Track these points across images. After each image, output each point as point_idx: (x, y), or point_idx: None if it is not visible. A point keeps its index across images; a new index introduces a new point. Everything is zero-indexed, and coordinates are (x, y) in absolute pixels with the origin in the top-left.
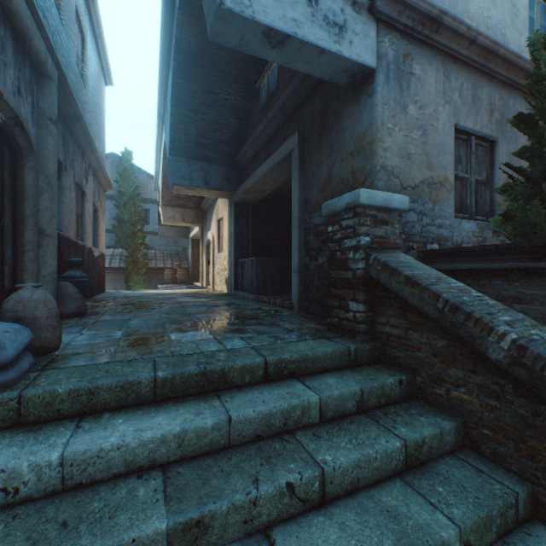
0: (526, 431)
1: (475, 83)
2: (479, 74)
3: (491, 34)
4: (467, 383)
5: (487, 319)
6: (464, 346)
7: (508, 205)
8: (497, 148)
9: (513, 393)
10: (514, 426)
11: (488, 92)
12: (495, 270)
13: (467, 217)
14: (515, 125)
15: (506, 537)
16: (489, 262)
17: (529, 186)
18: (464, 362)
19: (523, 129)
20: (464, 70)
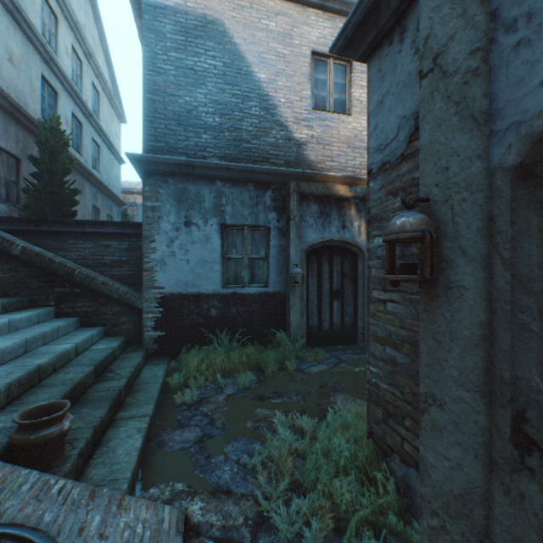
0: (28, 279)
1: (8, 121)
2: (10, 117)
3: (19, 96)
4: (5, 269)
5: (13, 240)
6: (3, 254)
7: (27, 200)
8: (23, 165)
9: (24, 267)
10: (24, 279)
11: (16, 130)
12: (19, 231)
13: (2, 201)
14: (31, 160)
15: (20, 310)
16: (16, 226)
17: (38, 193)
18: (3, 261)
19: (35, 163)
20: (0, 110)
